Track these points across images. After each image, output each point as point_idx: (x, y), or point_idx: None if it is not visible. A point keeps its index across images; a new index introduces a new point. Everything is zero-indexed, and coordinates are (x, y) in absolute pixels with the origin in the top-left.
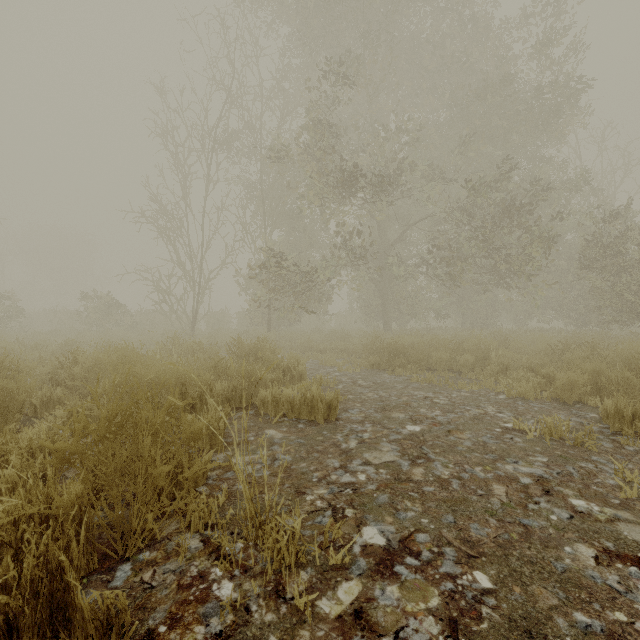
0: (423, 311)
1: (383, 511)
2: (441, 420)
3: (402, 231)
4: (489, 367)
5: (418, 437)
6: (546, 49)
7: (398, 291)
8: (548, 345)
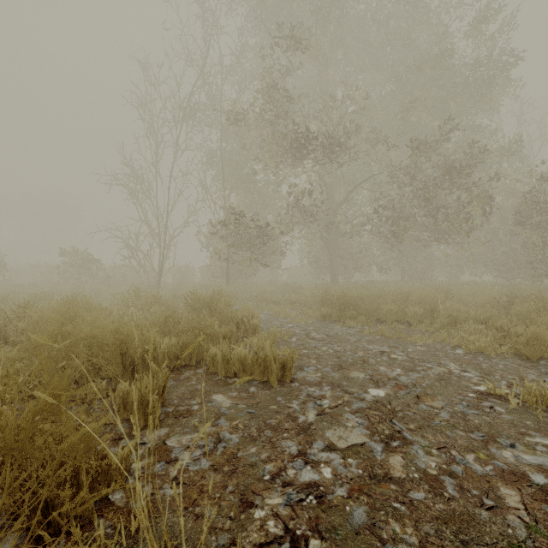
0: (367, 266)
1: (363, 544)
2: (405, 381)
3: (348, 193)
4: (439, 319)
5: (385, 405)
6: (481, 25)
7: (344, 248)
8: (493, 297)
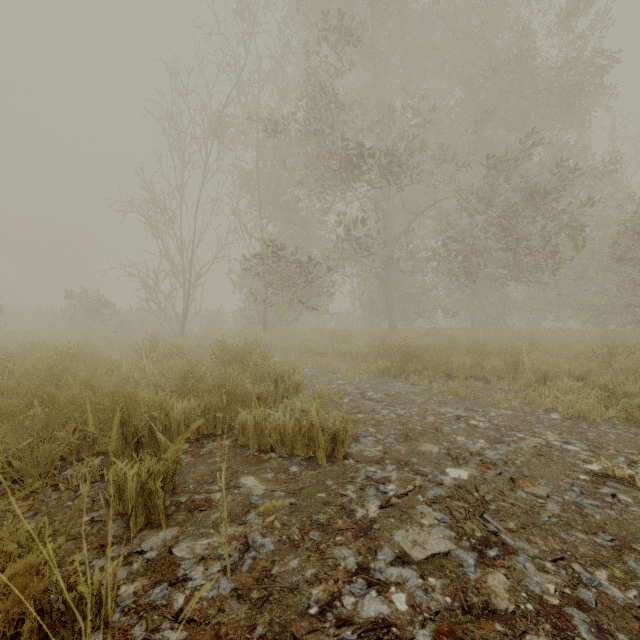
0: (431, 310)
1: None
2: (492, 457)
3: (409, 223)
4: (525, 375)
5: (471, 493)
6: (570, 20)
7: (404, 288)
8: (589, 348)
